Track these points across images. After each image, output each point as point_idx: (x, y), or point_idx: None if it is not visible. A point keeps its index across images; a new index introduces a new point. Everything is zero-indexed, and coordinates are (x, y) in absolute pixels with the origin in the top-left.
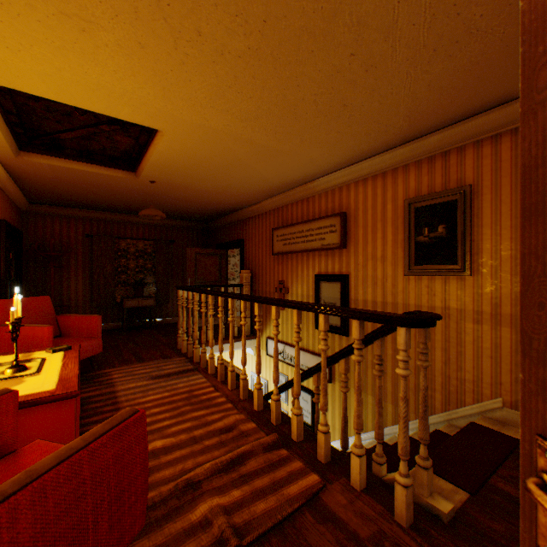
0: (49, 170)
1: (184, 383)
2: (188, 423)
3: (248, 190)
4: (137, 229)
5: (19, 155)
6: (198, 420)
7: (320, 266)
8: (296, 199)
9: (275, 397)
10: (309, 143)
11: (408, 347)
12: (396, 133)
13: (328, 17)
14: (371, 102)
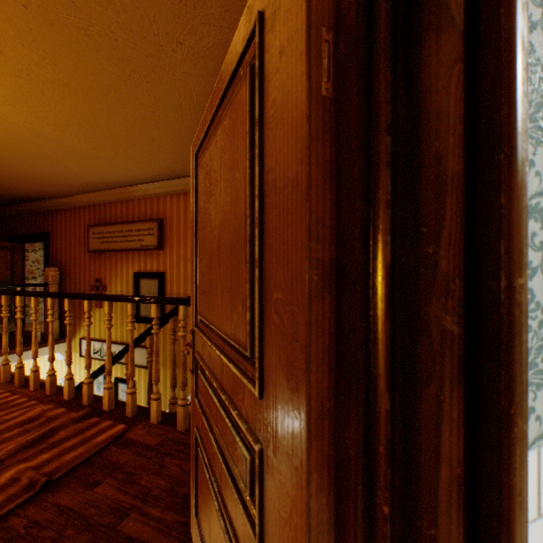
0: None
1: None
2: None
3: (57, 182)
4: None
5: None
6: None
7: (140, 264)
8: (115, 199)
9: (88, 381)
10: (126, 156)
11: (187, 318)
12: None
13: (131, 87)
14: (175, 142)
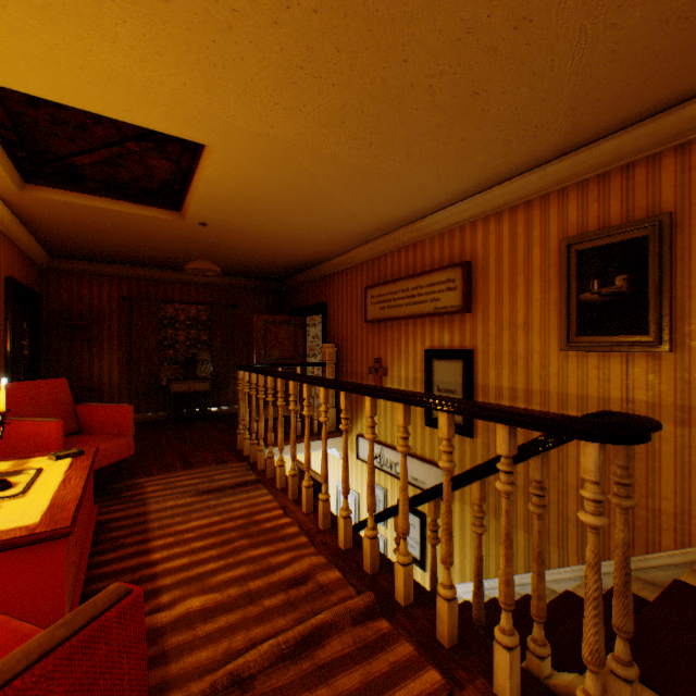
0: (66, 210)
1: (241, 502)
2: (242, 568)
3: (332, 234)
4: (188, 290)
5: (24, 189)
6: (257, 563)
7: (432, 337)
8: (398, 245)
9: (370, 533)
10: (419, 159)
11: (603, 476)
12: (550, 139)
13: None
14: (517, 85)
